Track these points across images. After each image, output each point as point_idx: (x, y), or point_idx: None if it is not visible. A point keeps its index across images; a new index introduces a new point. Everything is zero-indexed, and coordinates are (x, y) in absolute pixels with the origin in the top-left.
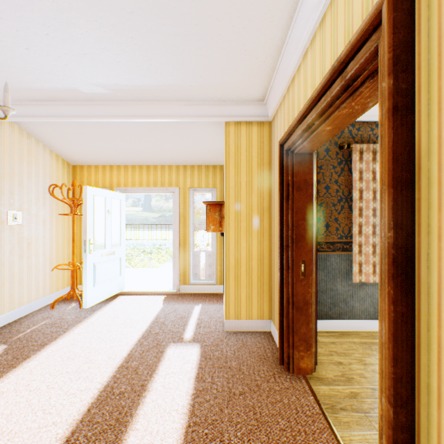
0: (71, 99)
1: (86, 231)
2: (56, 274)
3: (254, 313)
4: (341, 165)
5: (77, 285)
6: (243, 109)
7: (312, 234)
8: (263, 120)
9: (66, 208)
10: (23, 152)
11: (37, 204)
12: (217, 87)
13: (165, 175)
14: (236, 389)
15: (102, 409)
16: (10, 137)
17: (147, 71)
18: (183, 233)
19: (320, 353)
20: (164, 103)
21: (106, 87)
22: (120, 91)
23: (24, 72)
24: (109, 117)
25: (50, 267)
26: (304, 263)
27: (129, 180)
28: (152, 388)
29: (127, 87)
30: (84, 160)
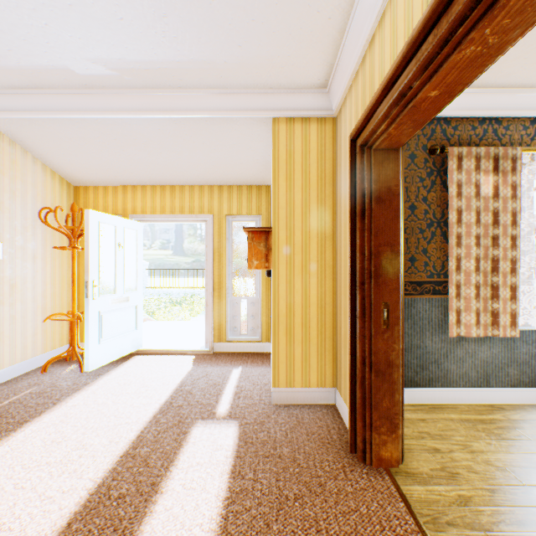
0: (61, 85)
1: (88, 269)
2: (51, 327)
3: (313, 378)
4: (432, 177)
5: (78, 341)
6: (298, 100)
7: (398, 266)
8: (326, 115)
9: (65, 241)
10: (3, 163)
11: (24, 234)
12: (262, 63)
13: (195, 199)
14: (289, 491)
15: (89, 523)
16: None
17: (163, 36)
18: (218, 274)
19: (407, 435)
20: (189, 91)
21: (108, 64)
22: (127, 71)
23: None
24: (115, 111)
25: (42, 318)
26: (388, 307)
27: (148, 205)
28: (166, 489)
29: (137, 65)
30: (88, 179)
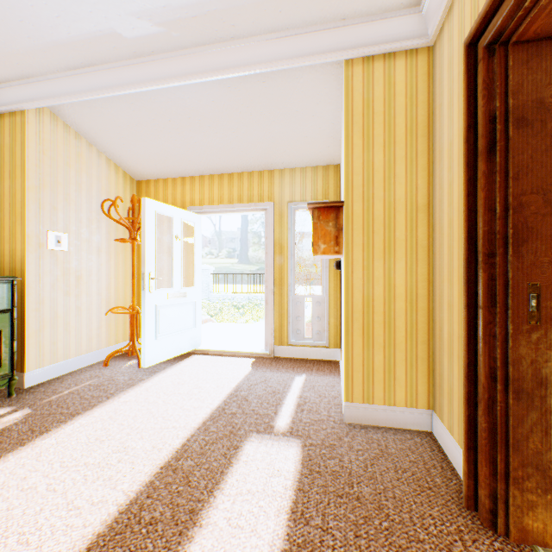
0: (112, 57)
1: (144, 260)
2: (115, 321)
3: (400, 395)
4: None
5: (137, 336)
6: (379, 30)
7: None
8: (418, 44)
9: (128, 236)
10: (69, 156)
11: (89, 226)
12: None
13: (253, 186)
14: None
15: None
16: (52, 134)
17: None
18: (279, 269)
19: None
20: (243, 42)
21: (153, 17)
22: (174, 24)
23: (37, 4)
24: (165, 80)
25: (106, 311)
26: (537, 291)
27: (205, 196)
28: (207, 522)
29: (183, 12)
30: (149, 171)
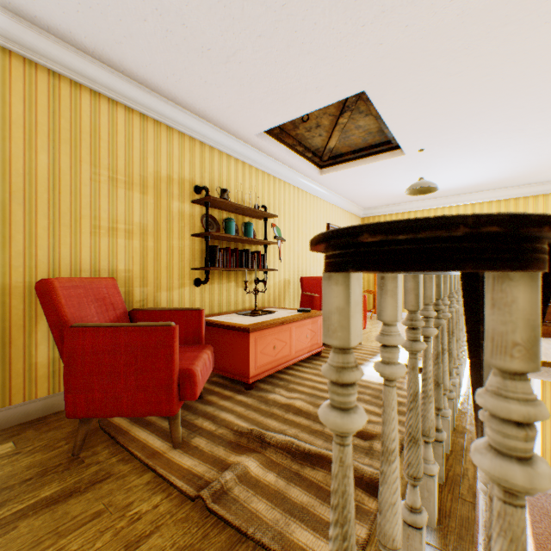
0: None
1: None
2: None
3: None
4: None
5: None
6: None
7: None
8: None
9: None
10: None
11: None
12: None
13: None
14: None
15: None
16: None
17: None
18: None
19: None
20: None
21: None
22: None
23: None
24: None
25: None
26: None
27: None
28: None
29: None
30: None
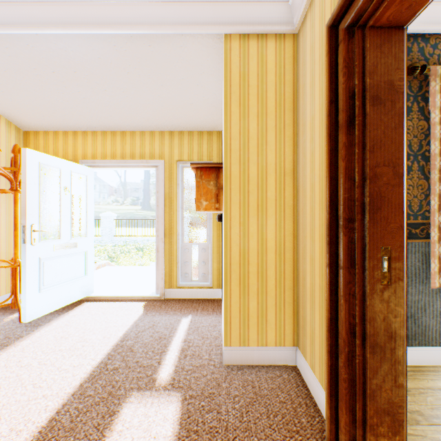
0: None
1: (25, 212)
2: None
3: (271, 336)
4: (407, 103)
5: (21, 289)
6: (254, 12)
7: (402, 196)
8: (285, 30)
9: None
10: None
11: None
12: None
13: (145, 144)
14: None
15: None
16: None
17: None
18: (169, 220)
19: None
20: None
21: None
22: None
23: None
24: (40, 25)
25: None
26: (389, 254)
27: (98, 151)
28: None
29: None
30: (37, 123)
